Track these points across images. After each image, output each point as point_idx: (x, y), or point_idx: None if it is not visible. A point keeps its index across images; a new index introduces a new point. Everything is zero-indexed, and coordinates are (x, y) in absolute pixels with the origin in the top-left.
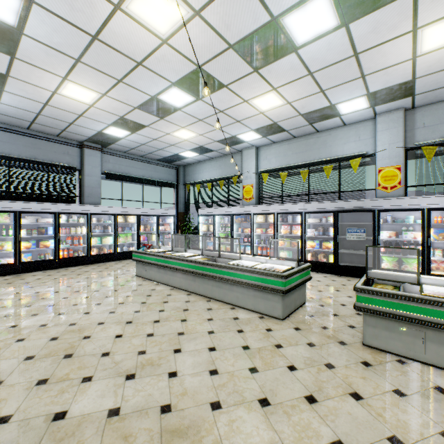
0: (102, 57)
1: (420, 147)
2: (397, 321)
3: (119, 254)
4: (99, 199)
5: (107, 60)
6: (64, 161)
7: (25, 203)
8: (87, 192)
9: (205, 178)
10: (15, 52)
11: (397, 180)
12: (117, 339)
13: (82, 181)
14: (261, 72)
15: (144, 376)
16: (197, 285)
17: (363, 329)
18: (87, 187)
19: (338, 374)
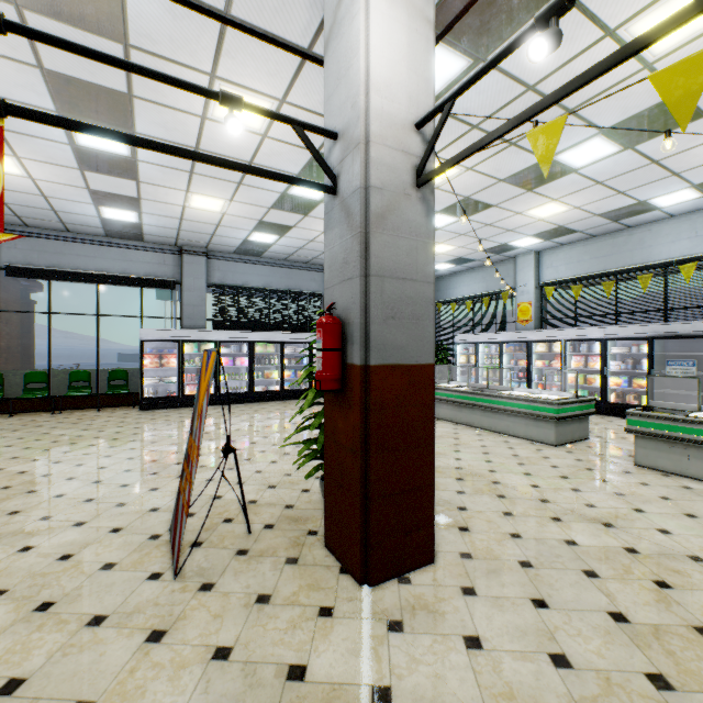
0: None
1: None
2: (665, 442)
3: None
4: None
5: None
6: (311, 288)
7: (287, 334)
8: None
9: (462, 294)
10: (309, 213)
11: None
12: None
13: None
14: (535, 191)
15: (438, 457)
16: (463, 416)
17: (634, 450)
18: None
19: (594, 473)
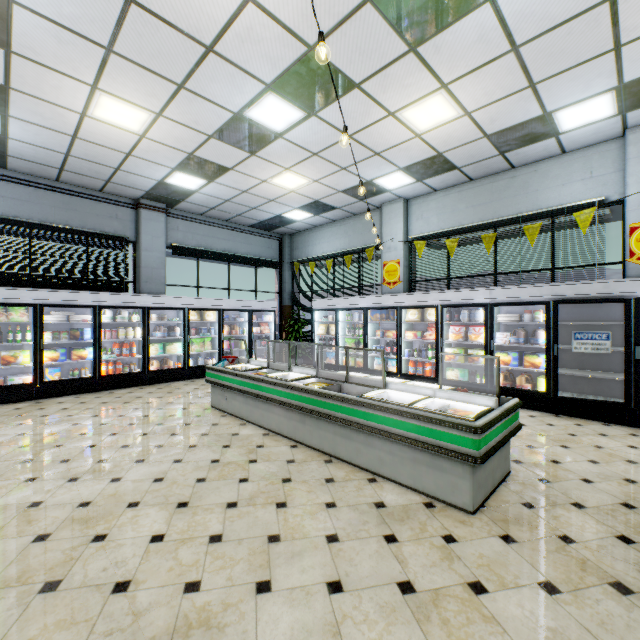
0: (147, 41)
1: None
2: None
3: (192, 370)
4: (163, 286)
5: (155, 45)
6: (110, 228)
7: (49, 292)
8: (145, 275)
9: (322, 253)
10: (9, 40)
11: None
12: (152, 546)
13: (137, 259)
14: (421, 52)
15: None
16: (308, 430)
17: None
18: (145, 268)
19: None
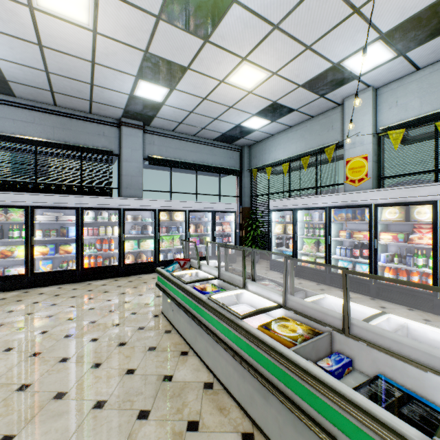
0: None
1: None
2: None
3: (161, 264)
4: (140, 191)
5: None
6: (98, 144)
7: (38, 196)
8: (125, 182)
9: (278, 158)
10: None
11: None
12: None
13: (120, 168)
14: None
15: None
16: (273, 417)
17: None
18: (125, 176)
19: None
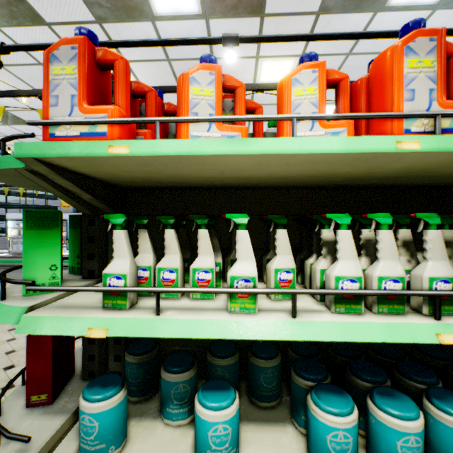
0: None
1: None
2: None
3: None
4: None
5: None
6: None
7: None
8: None
9: None
10: None
11: None
12: None
13: None
14: None
15: None
16: None
17: None
18: None
19: None
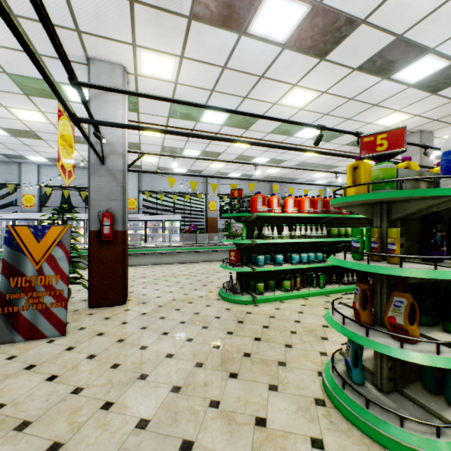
0: None
1: (144, 191)
2: (135, 256)
3: None
4: None
5: None
6: None
7: None
8: None
9: None
10: None
11: (135, 205)
12: None
13: None
14: None
15: None
16: None
17: None
18: None
19: None
